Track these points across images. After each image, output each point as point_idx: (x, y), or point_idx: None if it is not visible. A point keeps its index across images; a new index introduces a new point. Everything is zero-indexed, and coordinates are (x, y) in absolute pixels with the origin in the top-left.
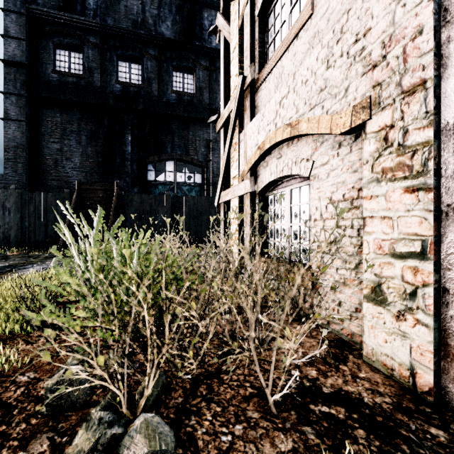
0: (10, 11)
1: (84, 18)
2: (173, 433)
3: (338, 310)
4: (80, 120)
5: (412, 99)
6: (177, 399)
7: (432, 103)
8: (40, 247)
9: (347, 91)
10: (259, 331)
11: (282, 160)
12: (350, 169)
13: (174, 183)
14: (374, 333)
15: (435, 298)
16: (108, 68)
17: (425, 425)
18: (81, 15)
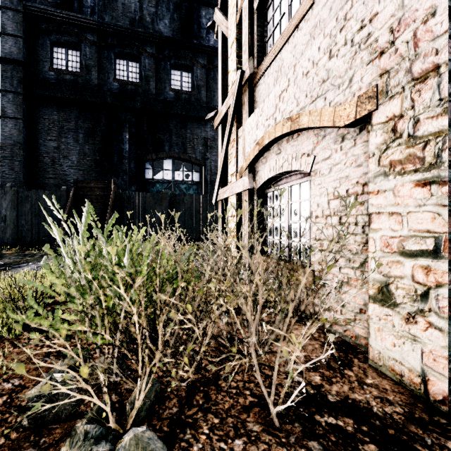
0: (7, 8)
1: (81, 15)
2: (166, 450)
3: (341, 311)
4: (77, 118)
5: (424, 86)
6: (172, 409)
7: (446, 89)
8: (36, 245)
9: (352, 80)
10: (258, 333)
11: (282, 156)
12: (354, 163)
13: (172, 181)
14: (381, 335)
15: (449, 299)
16: (105, 66)
17: (442, 439)
18: (79, 12)
